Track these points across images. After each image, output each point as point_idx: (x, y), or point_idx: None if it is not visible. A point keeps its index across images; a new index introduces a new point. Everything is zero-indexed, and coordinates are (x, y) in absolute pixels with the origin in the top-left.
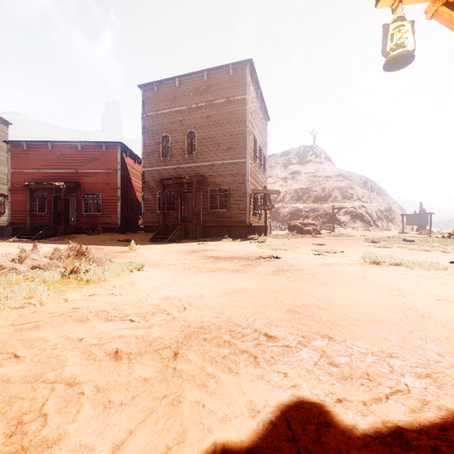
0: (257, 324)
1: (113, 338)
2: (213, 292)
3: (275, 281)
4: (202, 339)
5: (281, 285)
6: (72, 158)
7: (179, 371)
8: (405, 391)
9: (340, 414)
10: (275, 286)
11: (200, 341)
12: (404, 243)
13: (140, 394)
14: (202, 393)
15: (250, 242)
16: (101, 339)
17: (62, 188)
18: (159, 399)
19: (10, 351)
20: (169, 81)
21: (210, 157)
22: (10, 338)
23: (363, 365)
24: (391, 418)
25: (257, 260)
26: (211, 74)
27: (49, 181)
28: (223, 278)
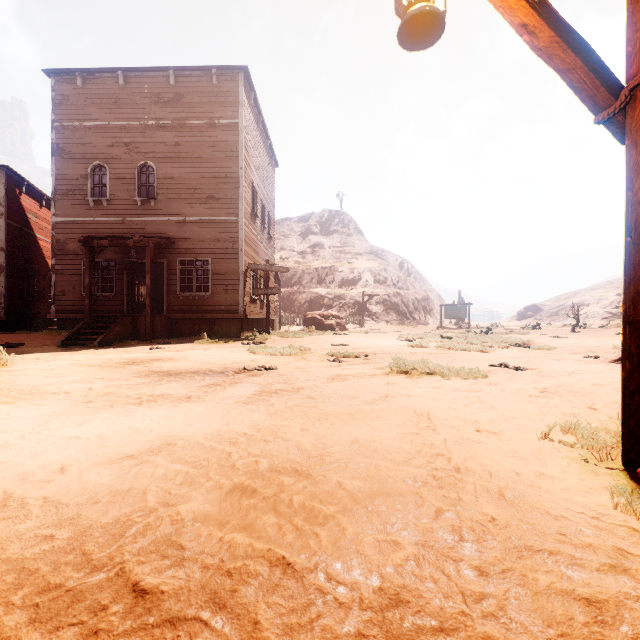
0: (138, 547)
1: None
2: (98, 457)
3: (244, 417)
4: None
5: (250, 425)
6: None
7: None
8: None
9: None
10: (239, 427)
11: None
12: (442, 341)
13: None
14: None
15: (241, 343)
16: None
17: None
18: None
19: None
20: (107, 73)
21: (180, 208)
22: None
23: None
24: None
25: (237, 375)
26: (182, 77)
27: None
28: (147, 417)
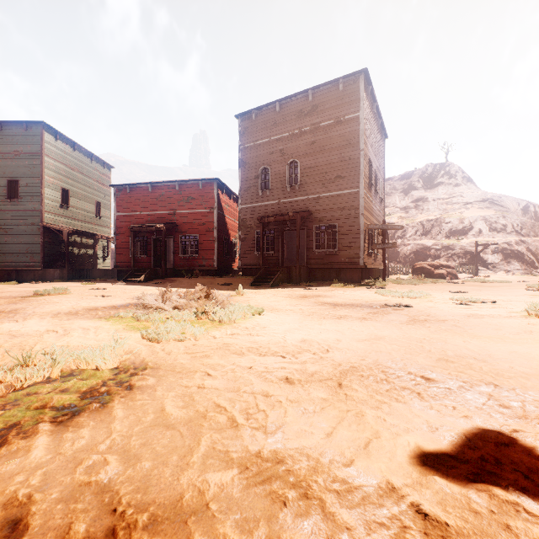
0: (408, 368)
1: (277, 369)
2: (347, 338)
3: (414, 331)
4: (359, 375)
5: (422, 335)
6: (170, 199)
7: (351, 396)
8: None
9: (517, 440)
10: (416, 335)
11: (357, 377)
12: None
13: (326, 407)
14: (379, 412)
15: (365, 288)
16: (268, 368)
17: (162, 230)
18: (345, 412)
19: (202, 370)
20: (269, 106)
21: (315, 188)
22: (193, 362)
23: (538, 410)
24: None
25: (383, 308)
26: (317, 93)
27: (150, 224)
28: (351, 325)
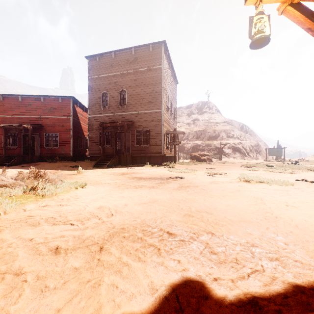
0: (162, 225)
1: (55, 238)
2: (134, 202)
3: (178, 194)
4: (122, 237)
5: (182, 197)
6: (36, 107)
7: (102, 261)
8: (261, 271)
9: (215, 289)
10: (178, 197)
11: (120, 238)
12: (267, 168)
13: (70, 280)
14: (117, 277)
15: (163, 167)
16: (47, 239)
17: (29, 129)
18: (84, 283)
19: None
20: (108, 54)
21: (136, 108)
22: None
23: (234, 253)
24: (250, 290)
25: (168, 180)
26: (137, 50)
27: (19, 124)
28: (142, 192)
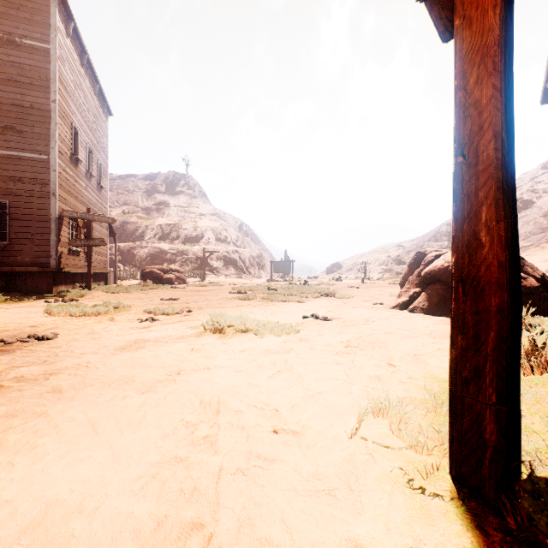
0: None
1: None
2: None
3: None
4: None
5: None
6: None
7: None
8: None
9: None
10: None
11: None
12: (268, 293)
13: None
14: None
15: (44, 301)
16: None
17: None
18: None
19: None
20: None
21: None
22: None
23: None
24: None
25: None
26: None
27: None
28: None
